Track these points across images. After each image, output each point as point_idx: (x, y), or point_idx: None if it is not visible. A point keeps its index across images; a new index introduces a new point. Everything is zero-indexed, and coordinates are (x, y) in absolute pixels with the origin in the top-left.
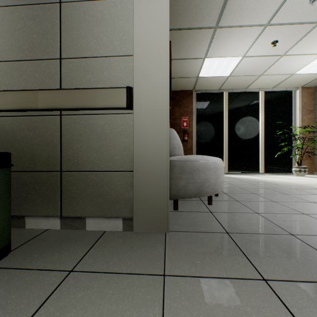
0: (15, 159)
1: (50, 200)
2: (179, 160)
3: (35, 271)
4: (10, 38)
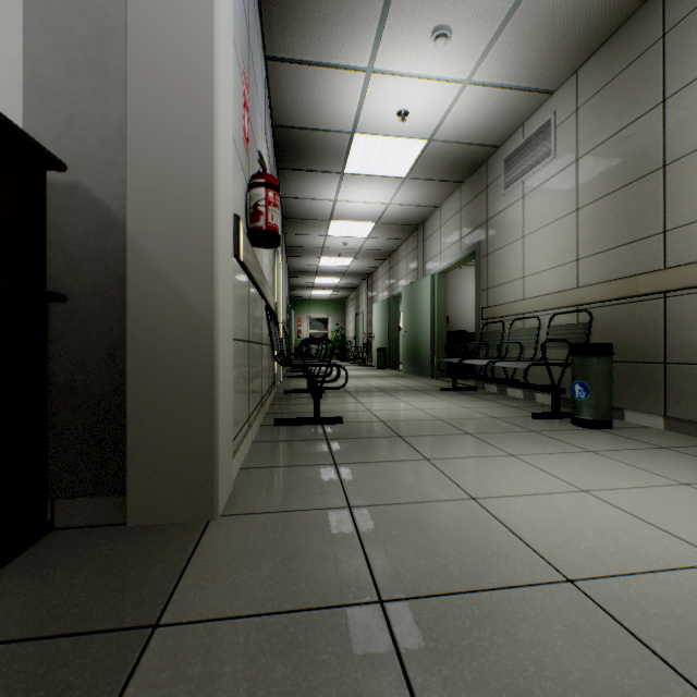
0: (613, 349)
1: (651, 395)
2: None
3: (631, 439)
4: (608, 227)
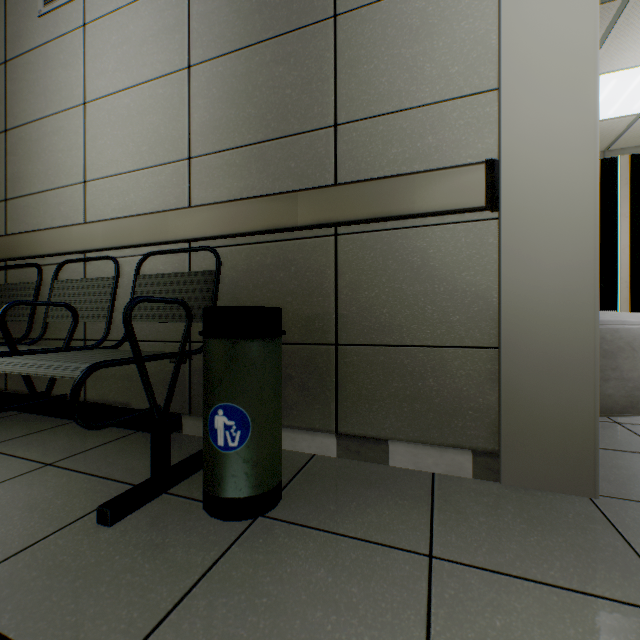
0: None
1: (316, 399)
2: None
3: (355, 541)
4: (246, 105)
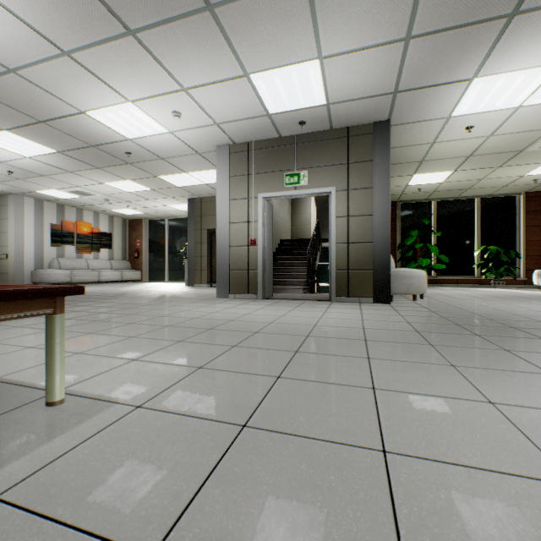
0: None
1: None
2: (35, 271)
3: None
4: None
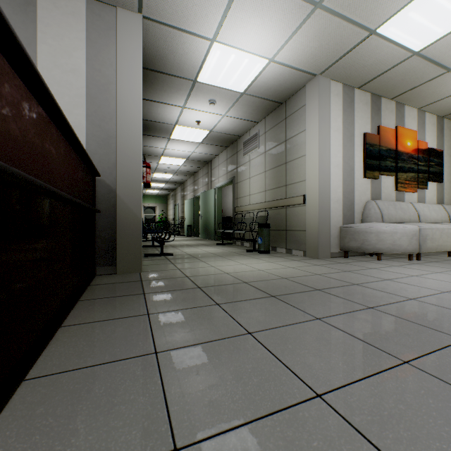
0: (274, 226)
1: (283, 241)
2: (345, 226)
3: (272, 255)
4: (273, 180)
